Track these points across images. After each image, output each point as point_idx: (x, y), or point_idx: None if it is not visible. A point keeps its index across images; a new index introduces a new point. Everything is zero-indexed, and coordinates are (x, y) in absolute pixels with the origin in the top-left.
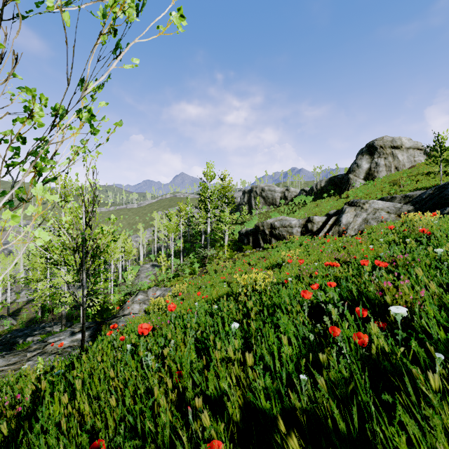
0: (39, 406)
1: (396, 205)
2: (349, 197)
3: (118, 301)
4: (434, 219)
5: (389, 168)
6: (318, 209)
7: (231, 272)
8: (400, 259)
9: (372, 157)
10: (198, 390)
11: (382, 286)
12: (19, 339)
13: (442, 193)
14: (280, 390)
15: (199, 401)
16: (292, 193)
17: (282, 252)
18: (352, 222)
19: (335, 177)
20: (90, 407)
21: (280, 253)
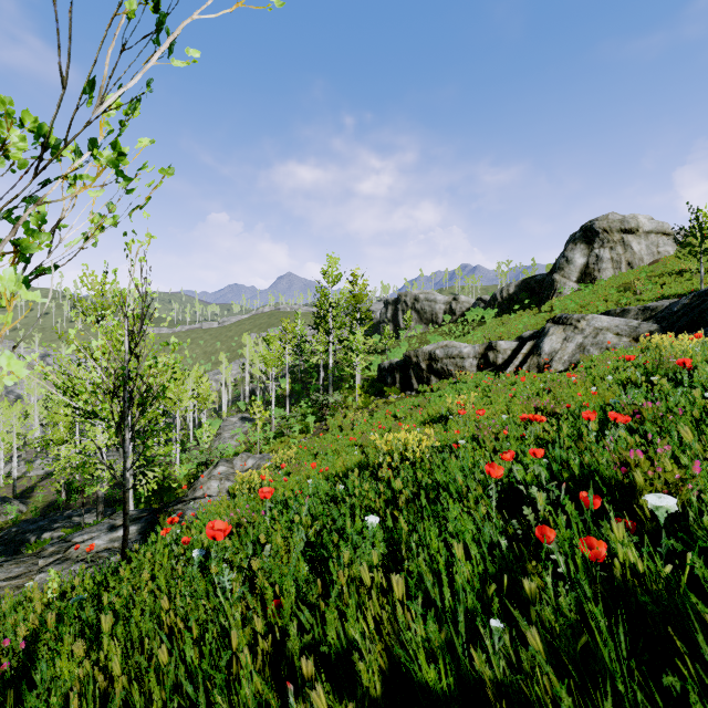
0: (37, 662)
1: (631, 323)
2: (553, 310)
3: (188, 475)
4: (695, 344)
5: (618, 264)
6: (504, 329)
7: (367, 430)
8: (649, 410)
9: (591, 247)
10: (308, 638)
11: (626, 457)
12: (31, 536)
13: (705, 304)
14: (453, 640)
15: (309, 665)
16: (463, 305)
17: (448, 398)
18: (560, 350)
19: (532, 278)
20: (123, 664)
21: (444, 400)
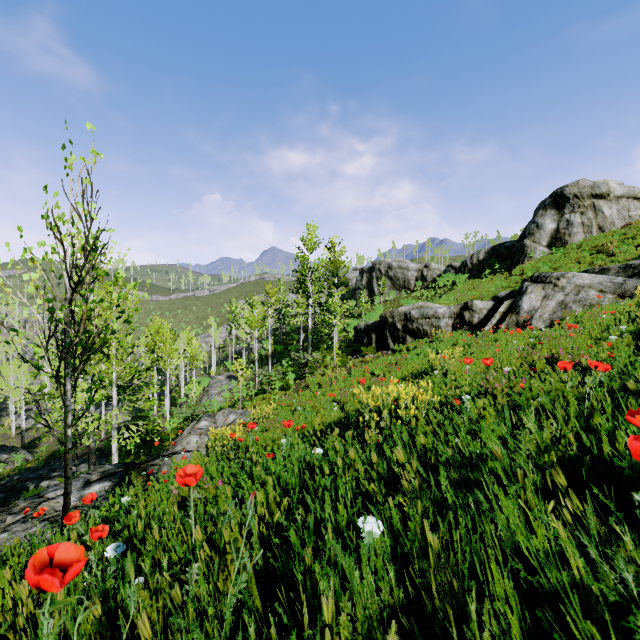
0: None
1: (615, 280)
2: (524, 274)
3: (176, 428)
4: None
5: (589, 229)
6: (476, 292)
7: (345, 386)
8: None
9: (561, 212)
10: None
11: None
12: (30, 484)
13: None
14: None
15: None
16: (434, 272)
17: (431, 354)
18: (539, 308)
19: (501, 245)
20: None
21: (422, 357)
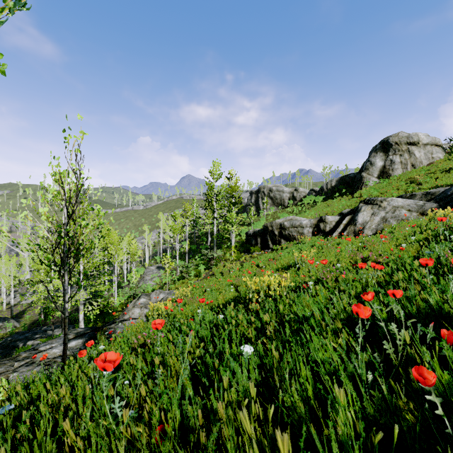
0: None
1: (418, 203)
2: (362, 196)
3: (122, 304)
4: None
5: (405, 166)
6: (329, 209)
7: (239, 274)
8: None
9: (387, 154)
10: None
11: None
12: (20, 343)
13: None
14: None
15: None
16: (301, 194)
17: (295, 253)
18: (369, 221)
19: (347, 176)
20: None
21: (291, 254)
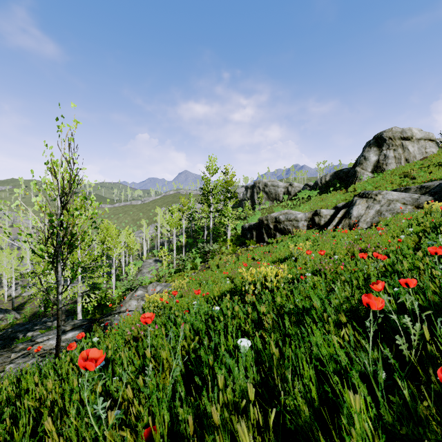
0: None
1: (413, 196)
2: (356, 190)
3: (120, 296)
4: None
5: (399, 160)
6: (323, 203)
7: (235, 267)
8: None
9: (381, 149)
10: None
11: None
12: (20, 334)
13: None
14: None
15: None
16: (296, 189)
17: (291, 246)
18: (364, 215)
19: (341, 171)
20: None
21: (286, 247)
